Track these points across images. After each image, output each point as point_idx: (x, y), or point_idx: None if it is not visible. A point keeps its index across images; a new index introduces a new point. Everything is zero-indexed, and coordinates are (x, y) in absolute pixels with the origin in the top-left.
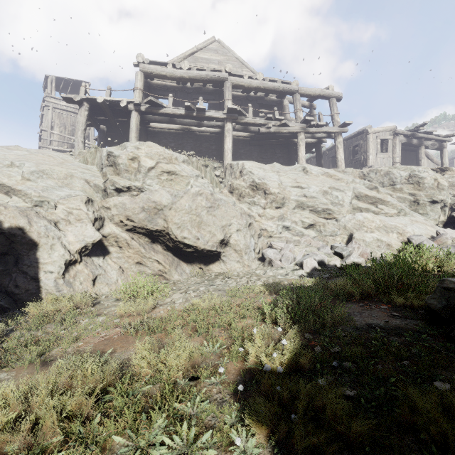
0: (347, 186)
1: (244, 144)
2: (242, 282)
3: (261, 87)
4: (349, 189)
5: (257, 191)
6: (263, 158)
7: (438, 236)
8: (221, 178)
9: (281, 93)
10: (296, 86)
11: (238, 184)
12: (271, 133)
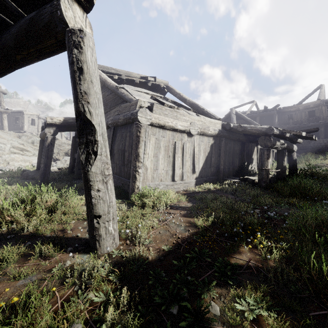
0: (8, 142)
1: None
2: None
3: None
4: (9, 143)
5: None
6: None
7: None
8: None
9: None
10: None
11: None
12: None
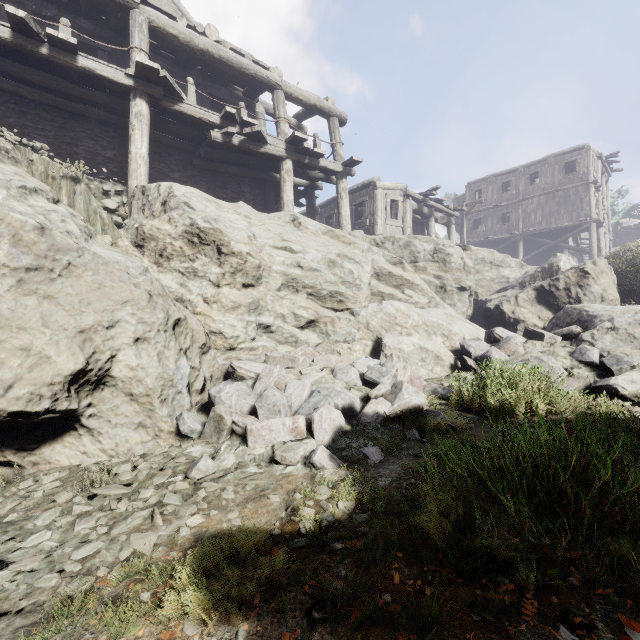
0: (363, 256)
1: (182, 163)
2: (129, 525)
3: (215, 54)
4: (367, 261)
5: (202, 247)
6: (219, 196)
7: (503, 341)
8: (120, 215)
9: (252, 80)
10: (278, 76)
11: (156, 228)
12: (235, 147)
